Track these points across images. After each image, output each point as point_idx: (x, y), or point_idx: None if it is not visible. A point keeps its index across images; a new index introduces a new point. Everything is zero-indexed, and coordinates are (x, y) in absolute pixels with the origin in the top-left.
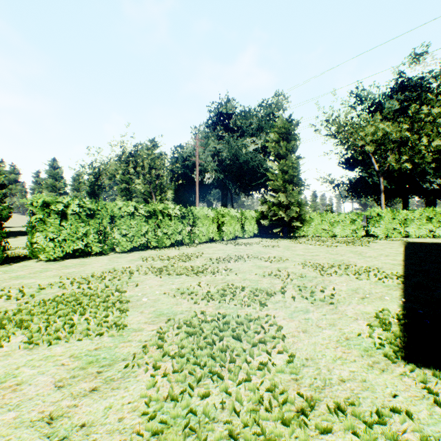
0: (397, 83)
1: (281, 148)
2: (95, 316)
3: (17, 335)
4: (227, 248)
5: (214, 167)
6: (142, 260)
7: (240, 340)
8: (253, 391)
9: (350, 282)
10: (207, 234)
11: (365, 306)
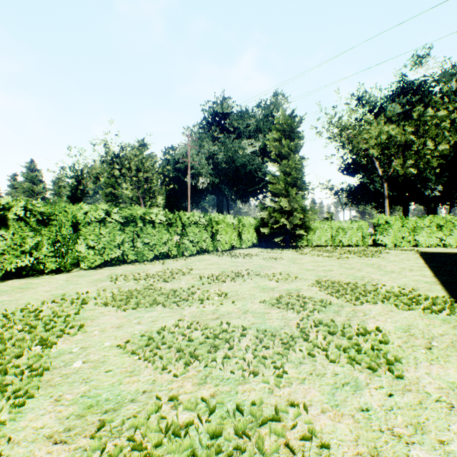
0: (399, 86)
1: (283, 147)
2: None
3: None
4: (222, 261)
5: (209, 170)
6: (110, 281)
7: None
8: None
9: (392, 315)
10: (198, 244)
11: (445, 369)
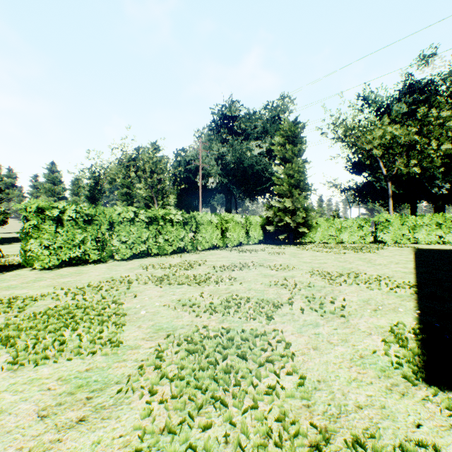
0: (405, 86)
1: (287, 151)
2: (88, 332)
3: (1, 354)
4: (231, 255)
5: (218, 171)
6: (142, 269)
7: (246, 358)
8: (261, 421)
9: (361, 292)
10: (210, 241)
11: (378, 319)
